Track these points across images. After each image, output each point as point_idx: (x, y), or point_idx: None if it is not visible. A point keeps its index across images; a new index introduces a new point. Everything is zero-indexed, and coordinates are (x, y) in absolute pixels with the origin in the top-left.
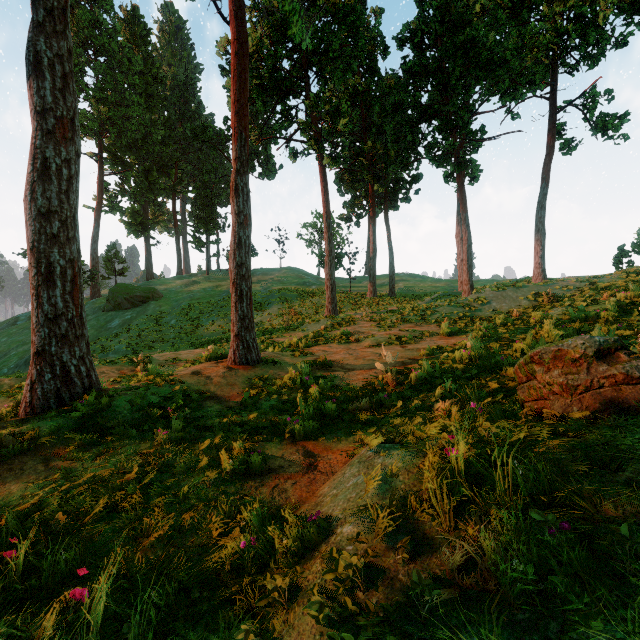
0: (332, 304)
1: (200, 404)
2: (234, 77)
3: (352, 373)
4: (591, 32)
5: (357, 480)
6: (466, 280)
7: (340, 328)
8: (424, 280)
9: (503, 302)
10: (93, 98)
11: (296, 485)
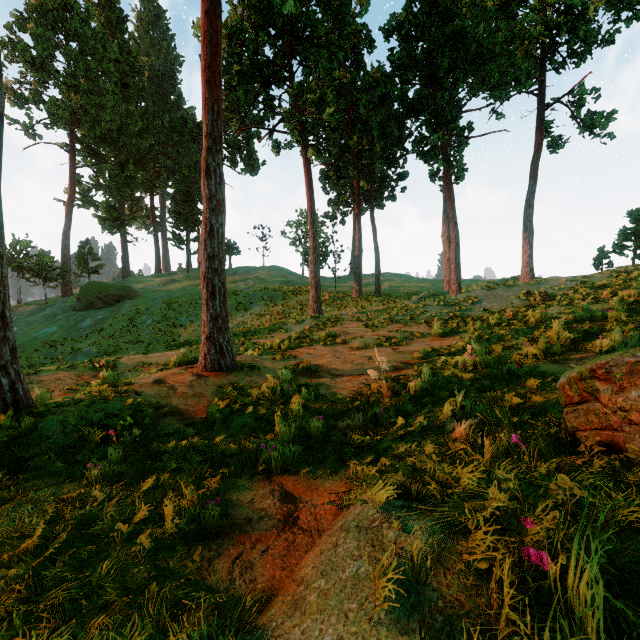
0: (317, 303)
1: (156, 422)
2: (204, 40)
3: (340, 380)
4: (581, 26)
5: (358, 569)
6: (454, 279)
7: (325, 328)
8: (409, 280)
9: (494, 301)
10: (64, 85)
11: (267, 554)
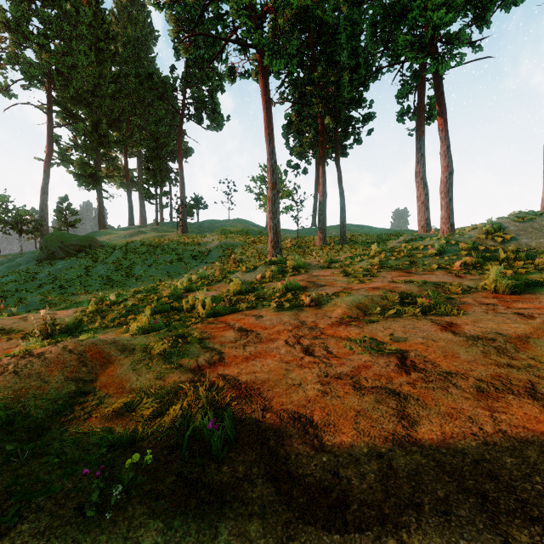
0: (276, 248)
1: None
2: None
3: None
4: None
5: None
6: (445, 217)
7: (284, 277)
8: (372, 230)
9: (540, 237)
10: (36, 45)
11: None
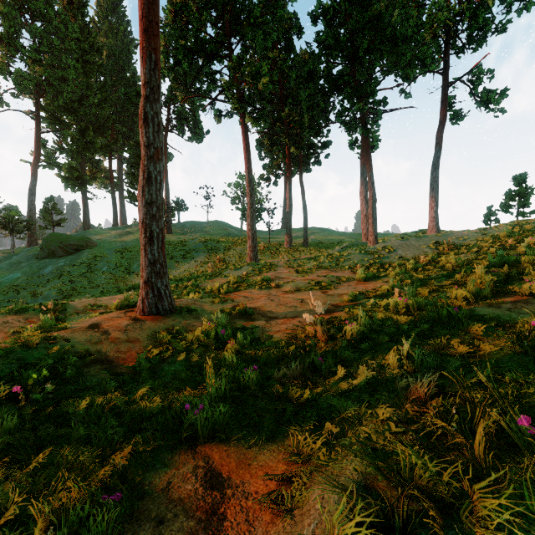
0: (253, 252)
1: (80, 372)
2: None
3: (274, 322)
4: (481, 13)
5: None
6: (371, 231)
7: (261, 274)
8: (332, 233)
9: (408, 250)
10: (29, 59)
11: None
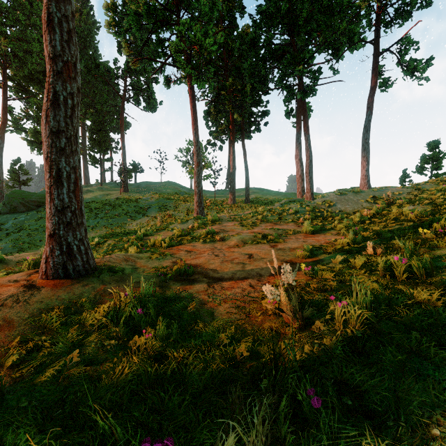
0: (200, 207)
1: None
2: None
3: (219, 286)
4: None
5: None
6: (308, 189)
7: (206, 227)
8: (269, 192)
9: (347, 204)
10: None
11: None
